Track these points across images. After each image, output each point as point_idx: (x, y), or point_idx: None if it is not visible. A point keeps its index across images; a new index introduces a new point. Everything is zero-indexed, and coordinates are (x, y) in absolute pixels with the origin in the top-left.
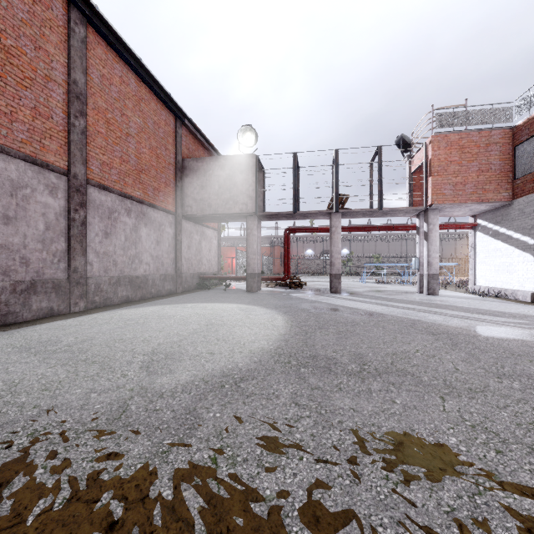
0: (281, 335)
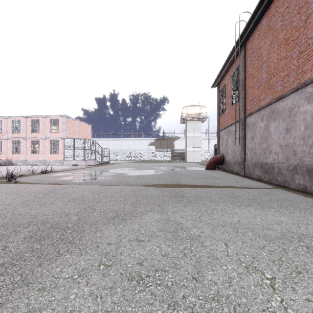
0: (0, 312)
